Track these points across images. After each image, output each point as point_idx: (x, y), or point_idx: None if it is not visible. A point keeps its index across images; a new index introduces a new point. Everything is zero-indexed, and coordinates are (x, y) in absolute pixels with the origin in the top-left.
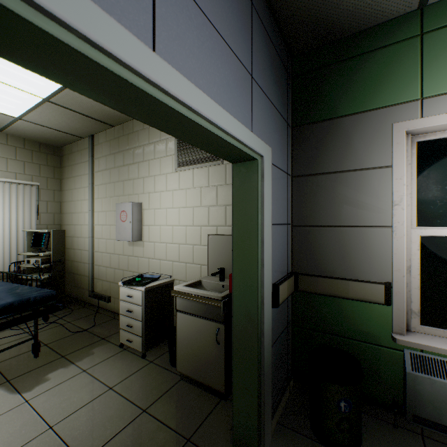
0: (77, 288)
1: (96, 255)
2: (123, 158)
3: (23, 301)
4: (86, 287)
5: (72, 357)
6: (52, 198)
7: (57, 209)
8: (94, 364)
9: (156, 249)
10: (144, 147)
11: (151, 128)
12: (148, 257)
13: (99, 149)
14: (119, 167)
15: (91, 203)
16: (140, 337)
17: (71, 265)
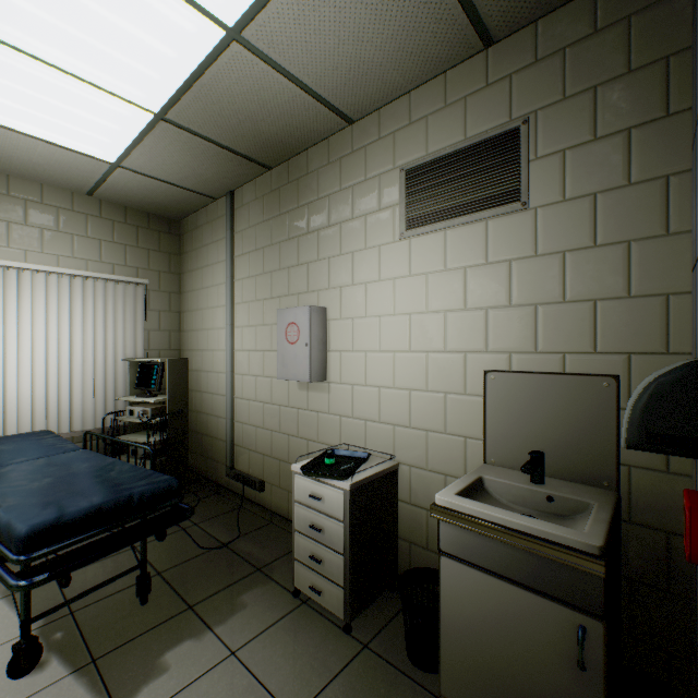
0: (205, 459)
1: (238, 405)
2: (287, 226)
3: (120, 502)
4: (221, 459)
5: (206, 610)
6: (167, 306)
7: (174, 323)
8: (250, 638)
9: (355, 399)
10: (331, 198)
11: (346, 158)
12: (338, 413)
13: (243, 215)
14: (279, 243)
15: (229, 312)
16: (340, 588)
17: (196, 419)
